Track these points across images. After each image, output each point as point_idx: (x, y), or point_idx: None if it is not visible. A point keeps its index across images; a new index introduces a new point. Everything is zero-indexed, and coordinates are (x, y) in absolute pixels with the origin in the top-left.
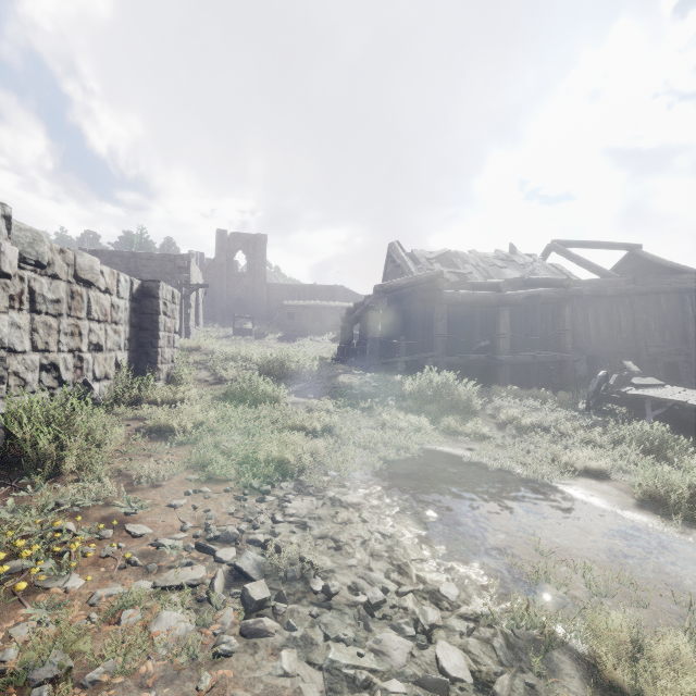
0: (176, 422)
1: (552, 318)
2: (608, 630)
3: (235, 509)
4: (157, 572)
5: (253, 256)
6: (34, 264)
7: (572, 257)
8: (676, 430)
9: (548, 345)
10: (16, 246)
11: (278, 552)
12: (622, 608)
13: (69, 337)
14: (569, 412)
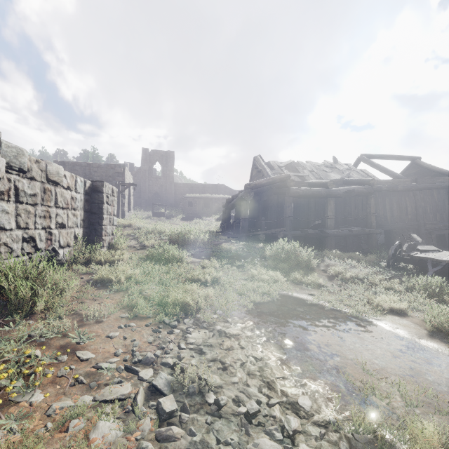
0: (114, 276)
1: (362, 205)
2: (424, 436)
3: (152, 339)
4: (96, 388)
5: (166, 165)
6: (18, 170)
7: (374, 165)
8: (448, 280)
9: (359, 223)
10: (5, 158)
11: (183, 372)
12: (429, 416)
13: (42, 219)
14: (376, 268)
